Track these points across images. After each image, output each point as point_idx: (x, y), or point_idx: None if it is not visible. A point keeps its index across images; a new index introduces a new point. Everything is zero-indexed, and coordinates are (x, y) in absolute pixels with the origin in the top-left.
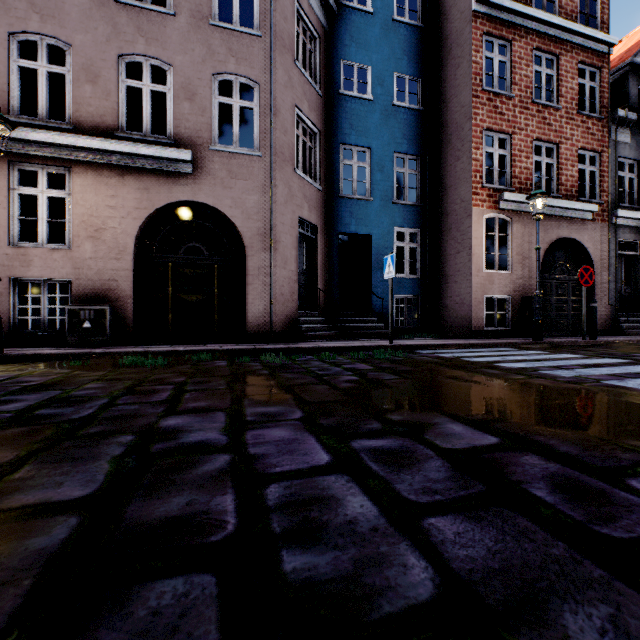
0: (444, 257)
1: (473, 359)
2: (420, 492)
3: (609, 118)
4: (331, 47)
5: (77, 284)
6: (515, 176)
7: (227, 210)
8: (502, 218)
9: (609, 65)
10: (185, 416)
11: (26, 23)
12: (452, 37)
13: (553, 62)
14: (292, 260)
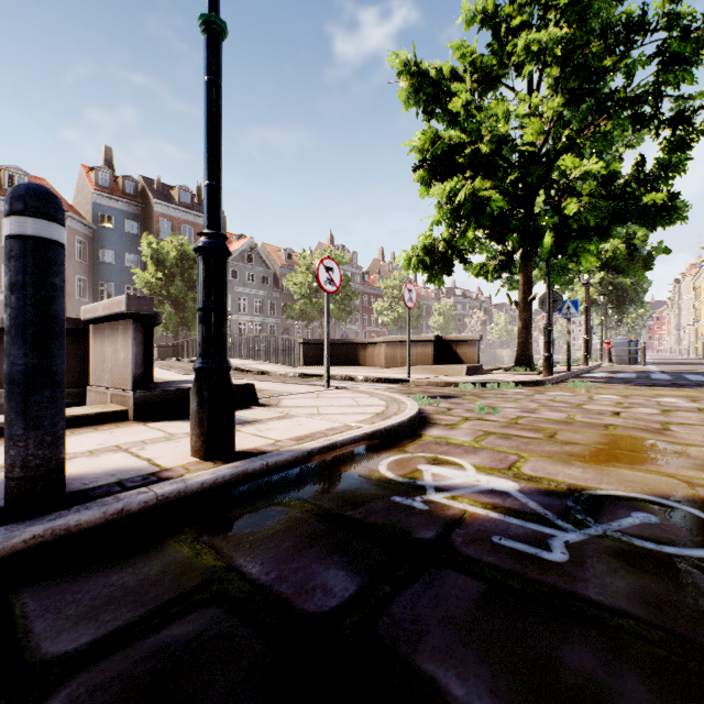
0: None
1: None
2: None
3: None
4: (94, 243)
5: None
6: None
7: None
8: None
9: None
10: None
11: None
12: None
13: None
14: None
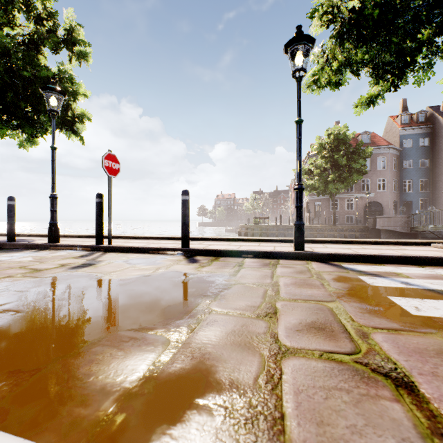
0: (436, 205)
1: None
2: None
3: None
4: (400, 158)
5: (355, 216)
6: None
7: (380, 202)
8: None
9: None
10: None
11: None
12: (438, 152)
13: None
14: (392, 209)
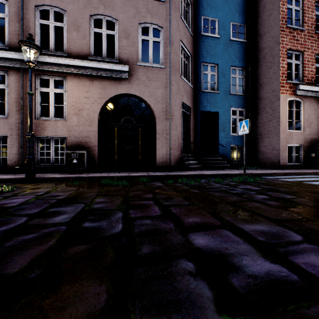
0: (260, 123)
1: (313, 183)
2: None
3: None
4: (196, 9)
5: (69, 139)
6: (305, 76)
7: (146, 98)
8: (297, 100)
9: None
10: (201, 234)
11: (43, 0)
12: None
13: None
14: (179, 125)
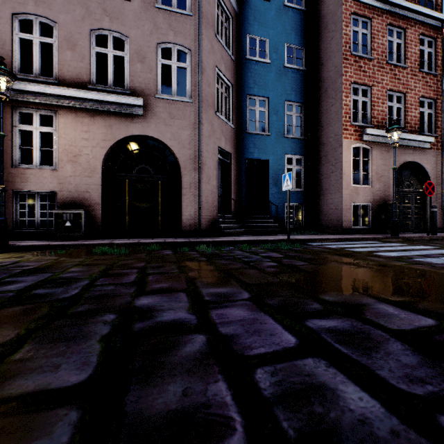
0: (321, 176)
1: (355, 249)
2: (407, 381)
3: (442, 74)
4: (240, 25)
5: (61, 195)
6: (374, 117)
7: (168, 141)
8: (365, 147)
9: (442, 36)
10: (154, 296)
11: (25, 7)
12: (328, 17)
13: (401, 34)
14: (214, 178)
